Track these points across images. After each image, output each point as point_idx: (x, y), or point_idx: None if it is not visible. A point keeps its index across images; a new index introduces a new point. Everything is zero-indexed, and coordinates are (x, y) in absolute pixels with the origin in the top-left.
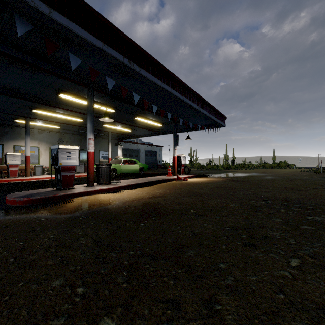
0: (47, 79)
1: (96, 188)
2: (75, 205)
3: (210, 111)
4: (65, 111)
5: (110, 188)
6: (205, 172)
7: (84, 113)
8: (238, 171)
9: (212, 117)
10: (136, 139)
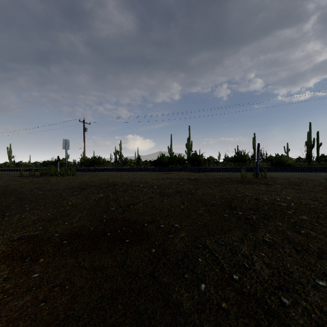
0: None
1: None
2: None
3: None
4: None
5: None
6: None
7: None
8: None
9: None
10: None
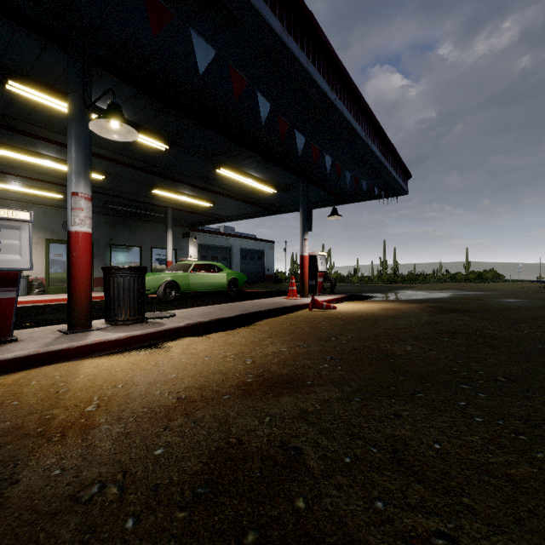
0: None
1: (84, 340)
2: None
3: (385, 152)
4: (56, 151)
5: (133, 337)
6: (357, 289)
7: (97, 154)
8: (418, 287)
9: (388, 166)
10: (225, 227)
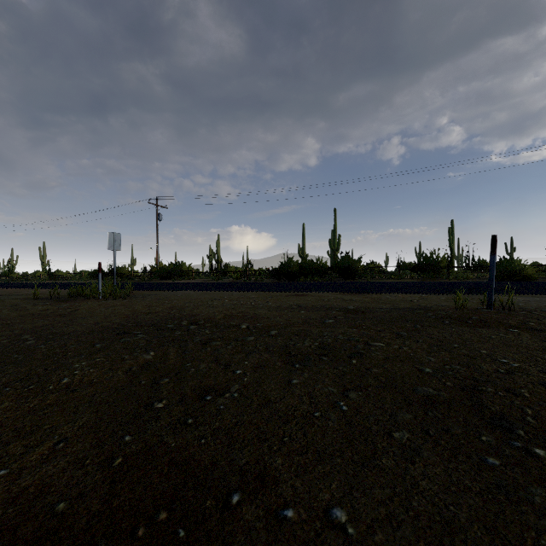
0: None
1: None
2: None
3: None
4: None
5: None
6: None
7: None
8: None
9: None
10: None
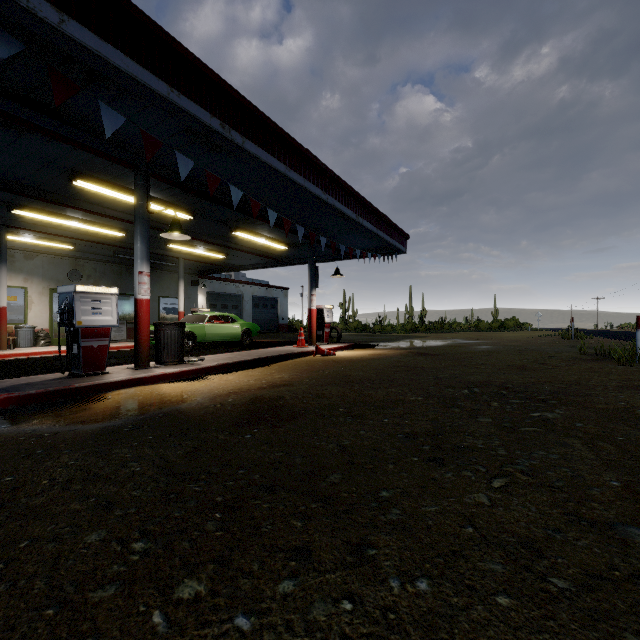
0: (50, 149)
1: (154, 372)
2: (112, 406)
3: (378, 223)
4: (86, 214)
5: (183, 372)
6: (370, 339)
7: (127, 220)
8: (432, 336)
9: (382, 234)
10: (235, 273)
